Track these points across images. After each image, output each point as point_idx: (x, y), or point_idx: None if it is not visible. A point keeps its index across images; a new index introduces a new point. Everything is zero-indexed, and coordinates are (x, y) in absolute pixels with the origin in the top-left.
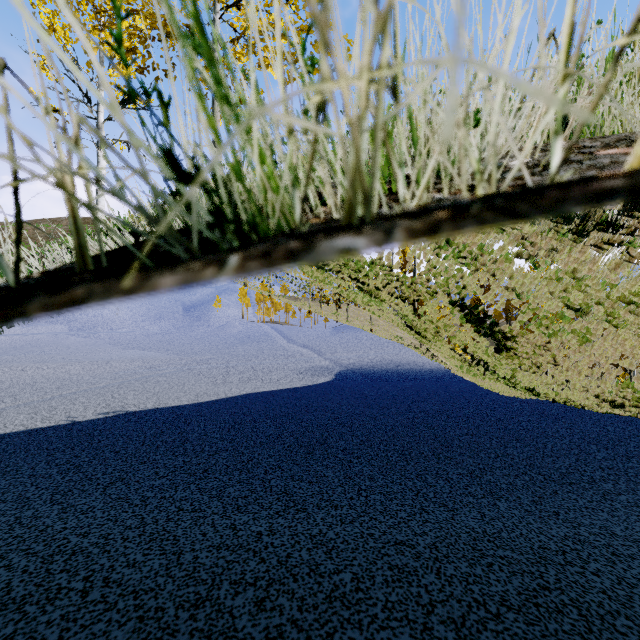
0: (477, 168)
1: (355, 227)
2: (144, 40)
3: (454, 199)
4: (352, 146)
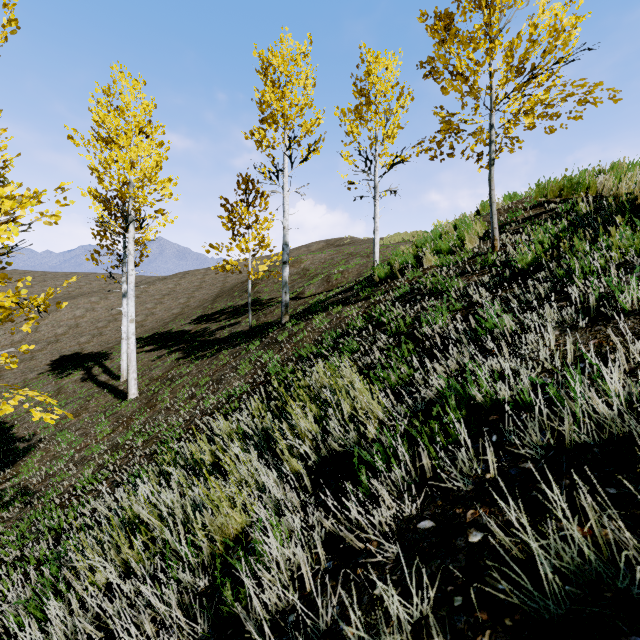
0: None
1: None
2: (439, 143)
3: None
4: None
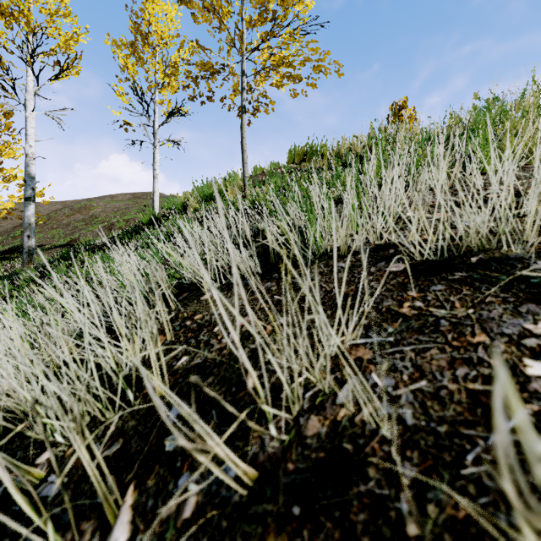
0: (375, 237)
1: (343, 257)
2: (195, 80)
3: (369, 244)
4: (342, 242)
